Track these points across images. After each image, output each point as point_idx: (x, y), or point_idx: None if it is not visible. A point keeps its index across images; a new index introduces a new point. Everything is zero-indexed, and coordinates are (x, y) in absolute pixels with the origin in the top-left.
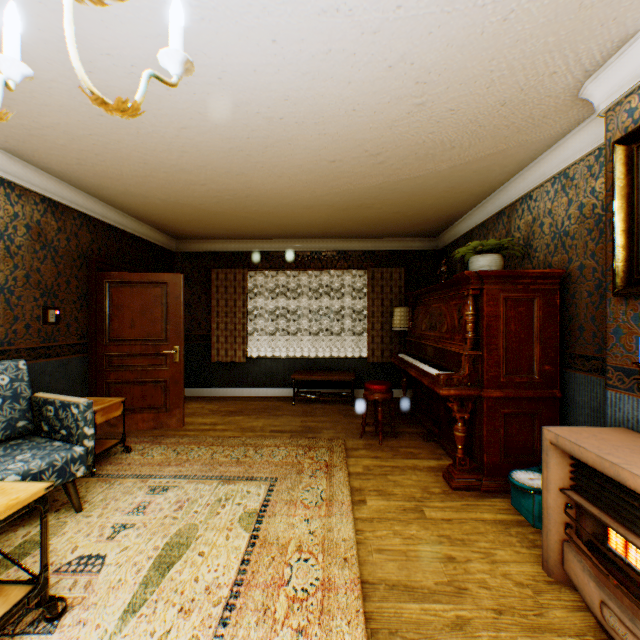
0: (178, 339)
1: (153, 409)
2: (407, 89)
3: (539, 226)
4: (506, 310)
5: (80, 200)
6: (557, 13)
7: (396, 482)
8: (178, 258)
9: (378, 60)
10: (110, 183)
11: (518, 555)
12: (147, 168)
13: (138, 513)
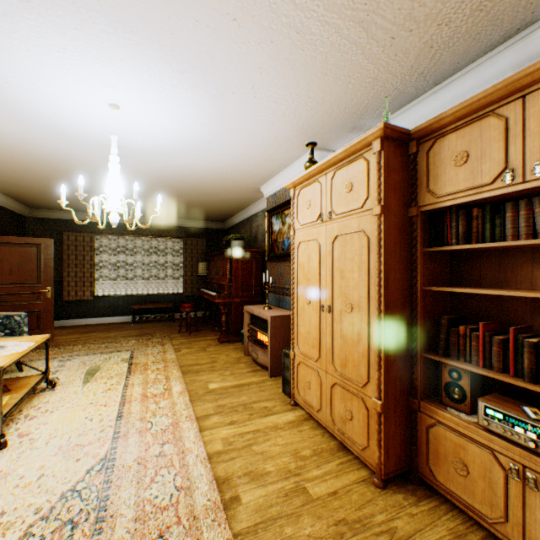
0: (50, 282)
1: (29, 331)
2: (198, 179)
3: (259, 229)
4: (243, 265)
5: None
6: (243, 175)
7: (196, 344)
8: (31, 222)
9: (186, 172)
10: (7, 179)
11: (238, 353)
12: (45, 178)
13: (61, 367)
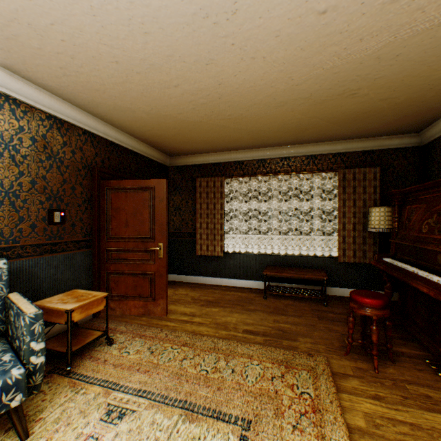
0: (162, 237)
1: (142, 298)
2: None
3: None
4: None
5: (83, 119)
6: None
7: None
8: (171, 171)
9: None
10: (99, 97)
11: None
12: (120, 70)
13: None
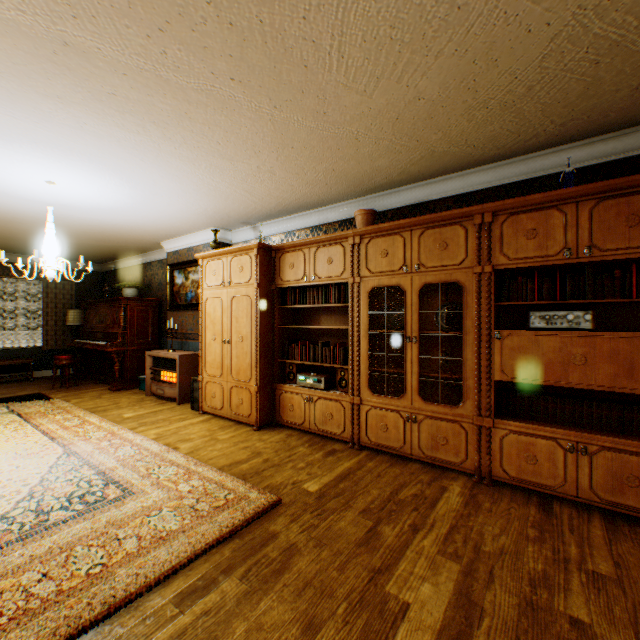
0: None
1: None
2: (97, 229)
3: (155, 278)
4: (139, 314)
5: None
6: (148, 232)
7: (86, 395)
8: None
9: (87, 223)
10: None
11: (140, 395)
12: None
13: None
